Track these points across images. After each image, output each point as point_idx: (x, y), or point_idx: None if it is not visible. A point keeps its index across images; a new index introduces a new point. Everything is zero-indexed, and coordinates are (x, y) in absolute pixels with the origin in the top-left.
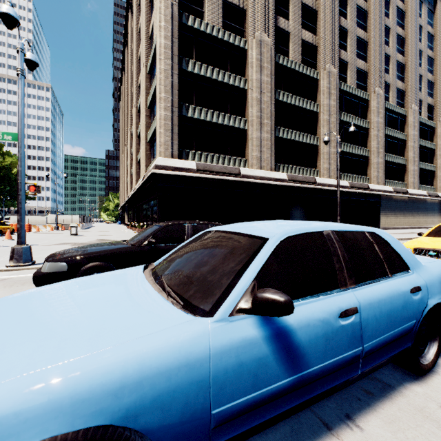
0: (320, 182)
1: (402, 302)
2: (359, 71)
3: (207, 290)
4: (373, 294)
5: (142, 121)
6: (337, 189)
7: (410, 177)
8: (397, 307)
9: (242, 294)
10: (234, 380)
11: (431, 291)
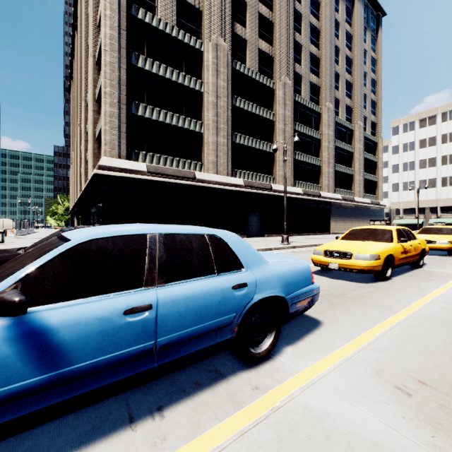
0: (276, 188)
1: (219, 298)
2: (312, 85)
3: None
4: (182, 291)
5: (90, 116)
6: (284, 196)
7: (356, 186)
8: (213, 303)
9: None
10: None
11: (261, 287)
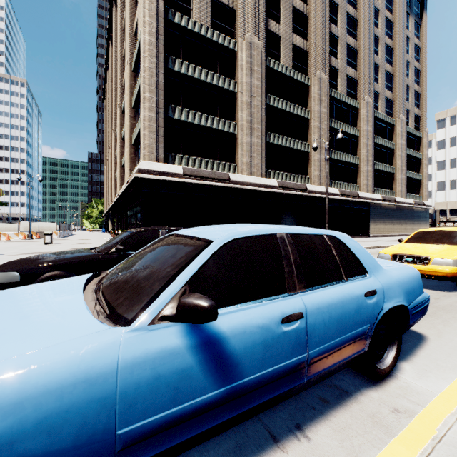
0: (311, 189)
1: (355, 307)
2: (349, 79)
3: (135, 297)
4: (323, 298)
5: (126, 122)
6: (326, 196)
7: (398, 185)
8: (350, 312)
9: (169, 300)
10: (148, 395)
11: (388, 295)
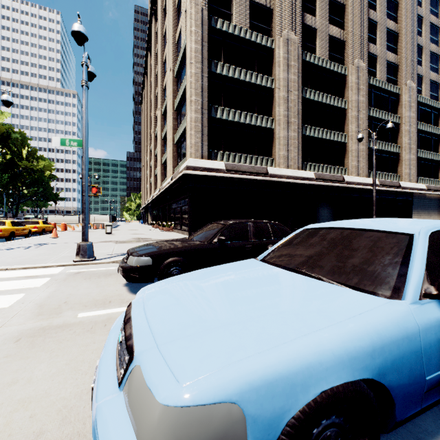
0: (349, 180)
1: None
2: (389, 64)
3: (375, 278)
4: None
5: (169, 124)
6: (373, 188)
7: None
8: None
9: (422, 282)
10: (436, 354)
11: None
